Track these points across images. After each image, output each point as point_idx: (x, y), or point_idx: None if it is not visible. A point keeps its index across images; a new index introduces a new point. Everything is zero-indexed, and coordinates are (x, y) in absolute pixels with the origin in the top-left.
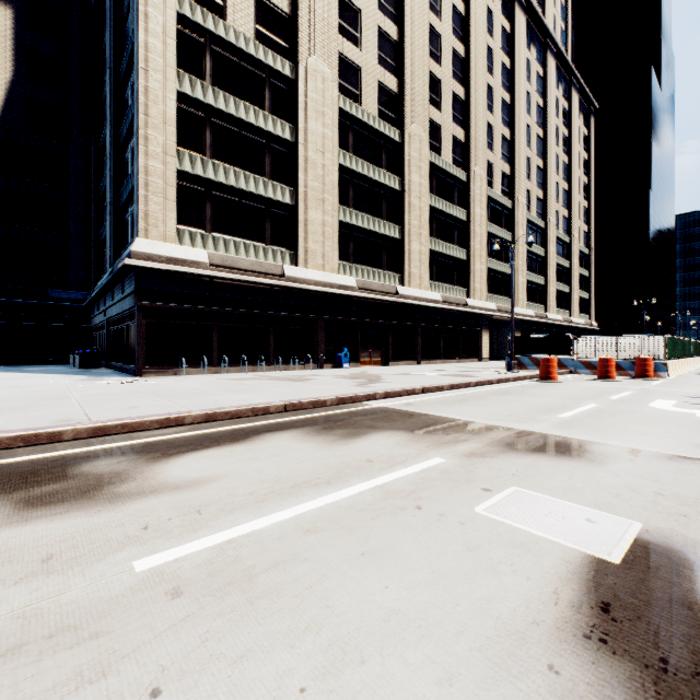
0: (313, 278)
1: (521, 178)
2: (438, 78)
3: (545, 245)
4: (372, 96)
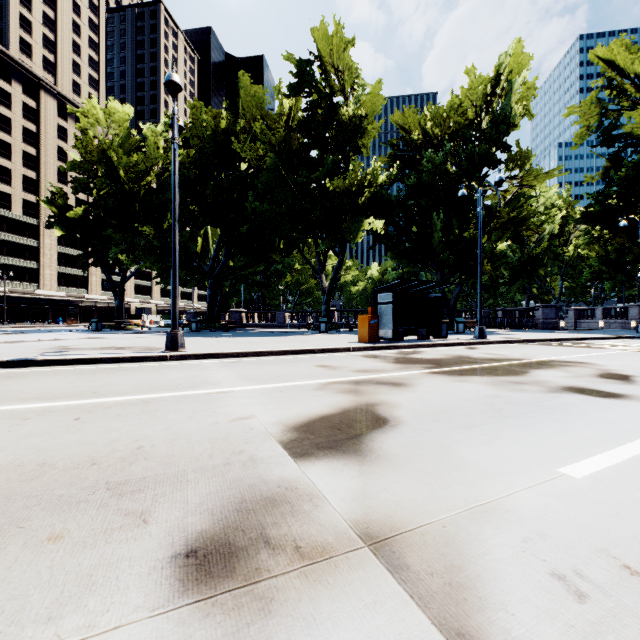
0: (47, 294)
1: None
2: None
3: None
4: None
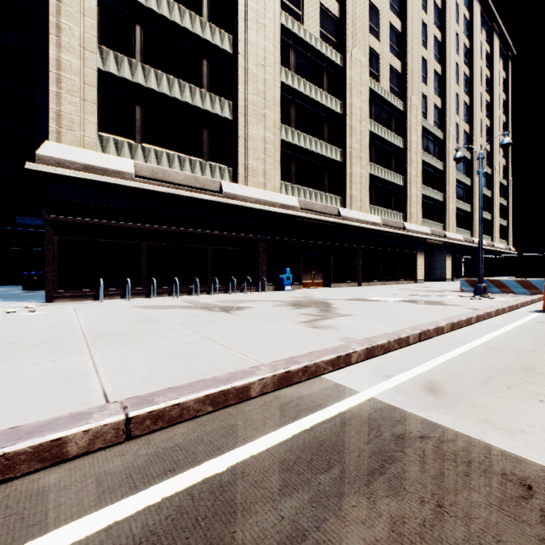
0: (253, 196)
1: (451, 111)
2: (376, 8)
3: (471, 175)
4: (314, 17)
